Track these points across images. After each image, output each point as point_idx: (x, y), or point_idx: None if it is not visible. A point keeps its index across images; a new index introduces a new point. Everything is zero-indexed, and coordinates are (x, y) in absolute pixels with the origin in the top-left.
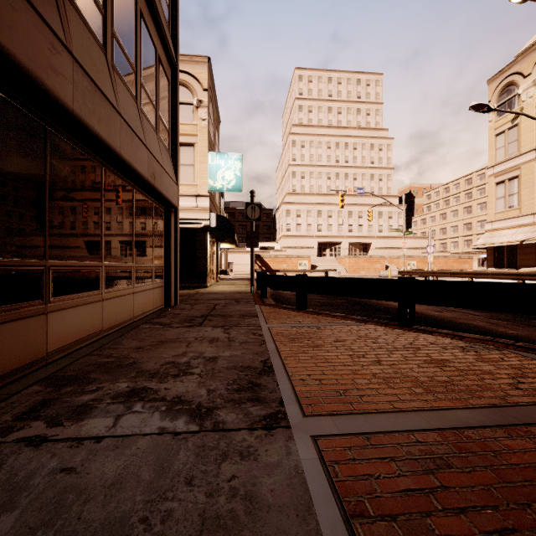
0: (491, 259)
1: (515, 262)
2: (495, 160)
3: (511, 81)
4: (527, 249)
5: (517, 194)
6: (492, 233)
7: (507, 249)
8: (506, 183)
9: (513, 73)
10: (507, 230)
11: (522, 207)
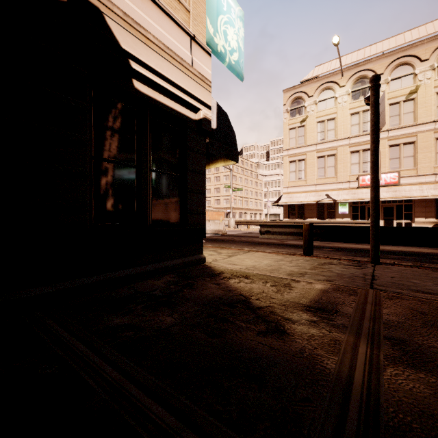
0: (286, 212)
1: (303, 215)
2: (289, 145)
3: (300, 96)
4: (311, 207)
5: (304, 171)
6: (289, 195)
7: (298, 206)
8: (296, 163)
9: (302, 91)
10: (300, 194)
11: (307, 179)
